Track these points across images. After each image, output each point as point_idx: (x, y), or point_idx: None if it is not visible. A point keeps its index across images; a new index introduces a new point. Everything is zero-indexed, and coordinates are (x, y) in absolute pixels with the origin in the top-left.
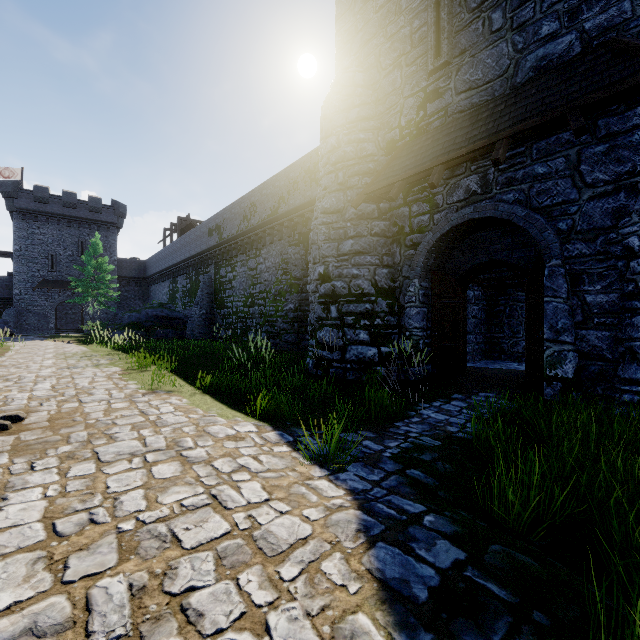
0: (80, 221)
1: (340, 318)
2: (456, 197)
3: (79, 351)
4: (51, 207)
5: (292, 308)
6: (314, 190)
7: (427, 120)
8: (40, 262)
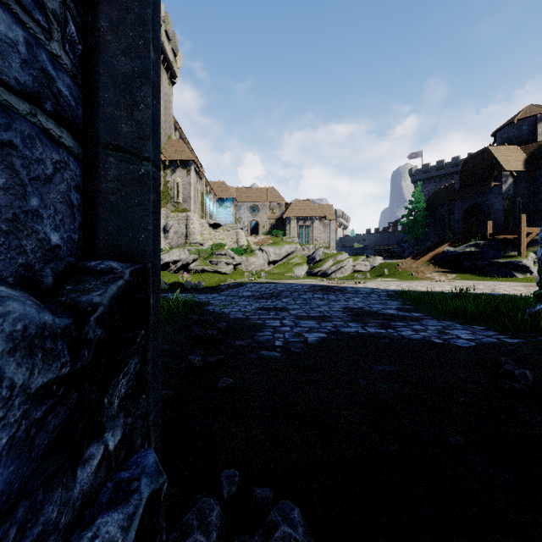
0: None
1: None
2: None
3: None
4: None
5: None
6: None
7: None
8: None
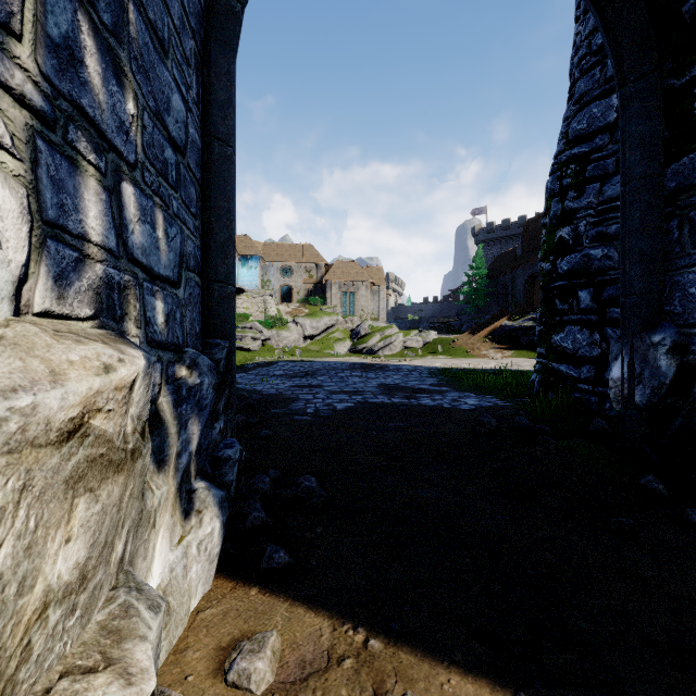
0: None
1: None
2: None
3: None
4: None
5: None
6: None
7: None
8: None
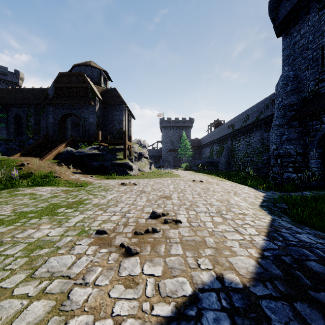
0: (179, 127)
1: (281, 163)
2: None
3: (190, 172)
4: (171, 124)
5: (265, 158)
6: None
7: (319, 90)
8: (168, 143)
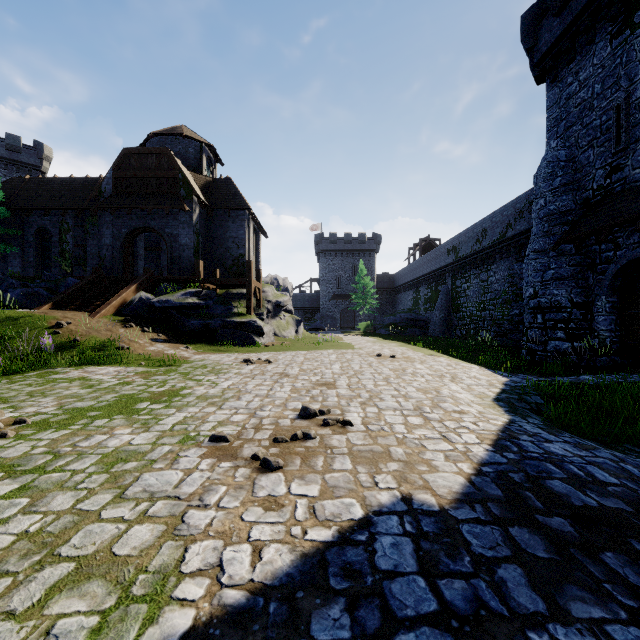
0: (353, 252)
1: (543, 323)
2: (632, 240)
3: (374, 340)
4: (338, 246)
5: (517, 313)
6: None
7: (611, 186)
8: (332, 283)
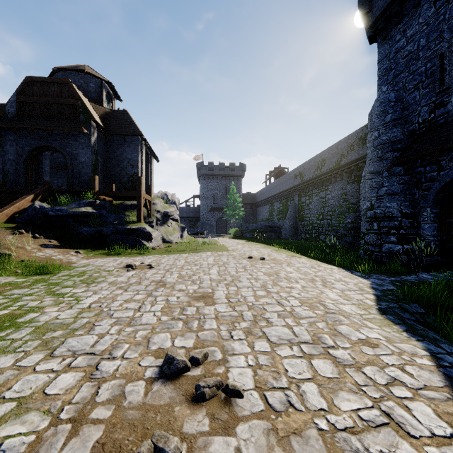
0: (226, 176)
1: (378, 229)
2: None
3: (242, 242)
4: (214, 171)
5: (349, 222)
6: (365, 150)
7: (435, 119)
8: (210, 199)
